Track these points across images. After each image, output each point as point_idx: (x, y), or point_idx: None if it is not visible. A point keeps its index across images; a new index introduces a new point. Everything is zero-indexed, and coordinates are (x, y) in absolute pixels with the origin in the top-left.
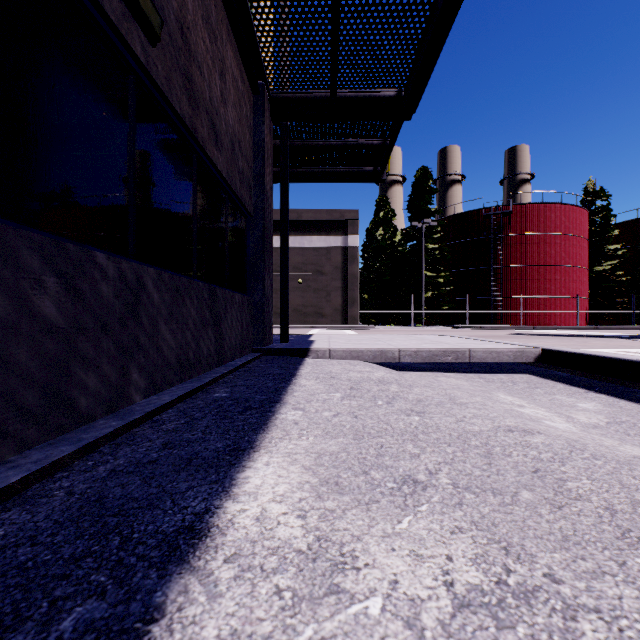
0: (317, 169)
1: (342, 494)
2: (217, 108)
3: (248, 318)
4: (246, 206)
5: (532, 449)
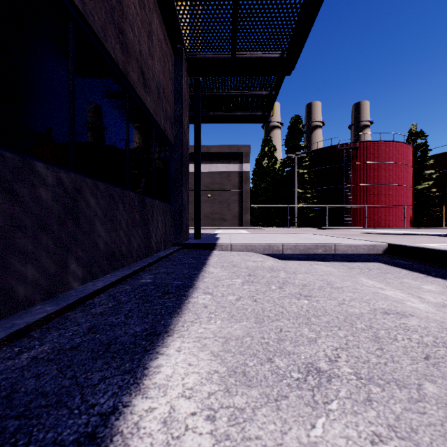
0: (221, 113)
1: (250, 387)
2: (145, 60)
3: (170, 221)
4: (169, 137)
5: (413, 332)
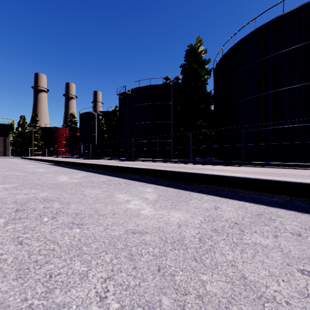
0: None
1: None
2: None
3: None
4: None
5: None
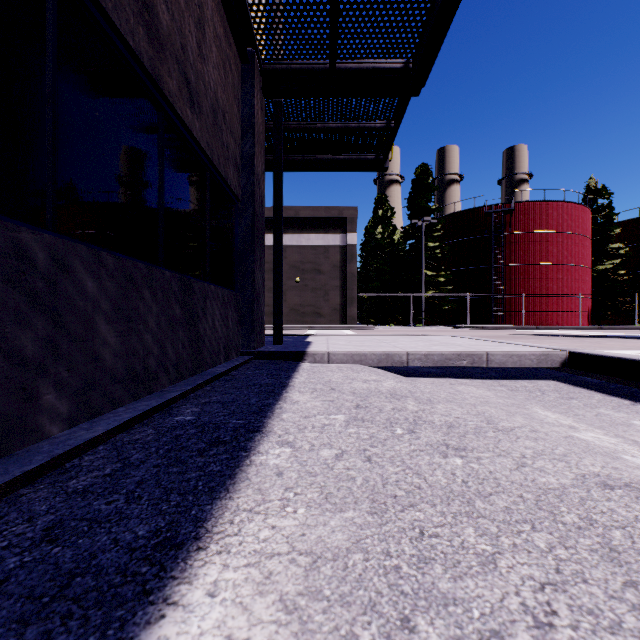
0: (315, 157)
1: None
2: (192, 61)
3: (235, 317)
4: (233, 188)
5: None
